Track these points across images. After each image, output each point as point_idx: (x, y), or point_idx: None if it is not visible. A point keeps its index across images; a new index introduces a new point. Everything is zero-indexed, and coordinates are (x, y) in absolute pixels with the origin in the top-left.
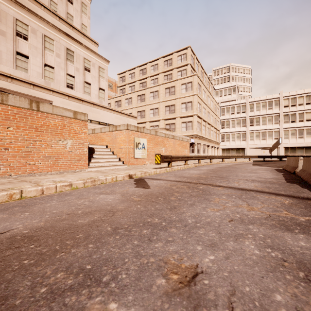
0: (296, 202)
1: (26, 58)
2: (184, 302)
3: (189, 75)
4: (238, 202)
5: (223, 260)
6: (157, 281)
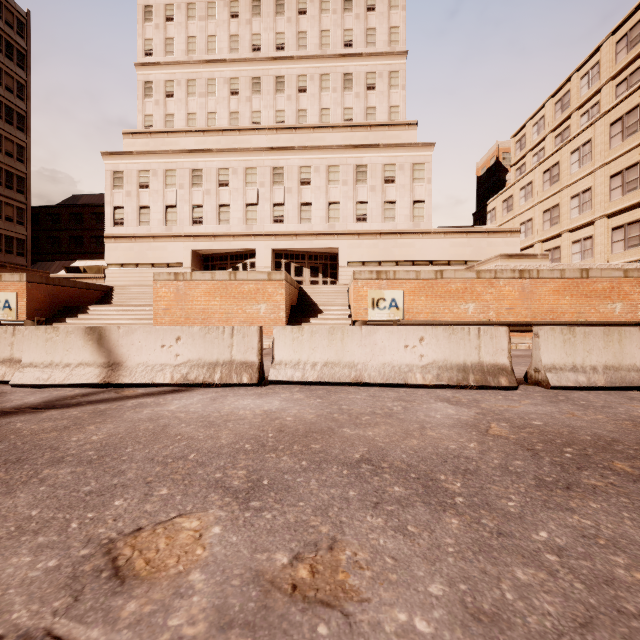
0: None
1: (310, 205)
2: None
3: None
4: None
5: None
6: None
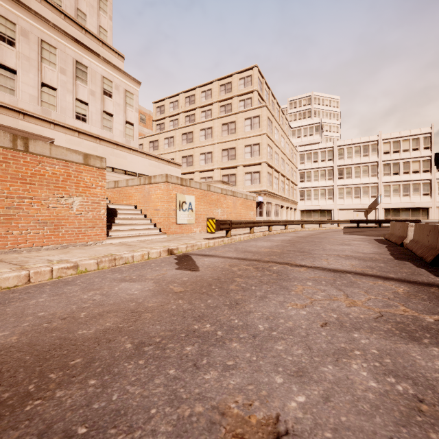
0: (414, 290)
1: (12, 72)
2: None
3: (256, 106)
4: (331, 292)
5: (320, 404)
6: None
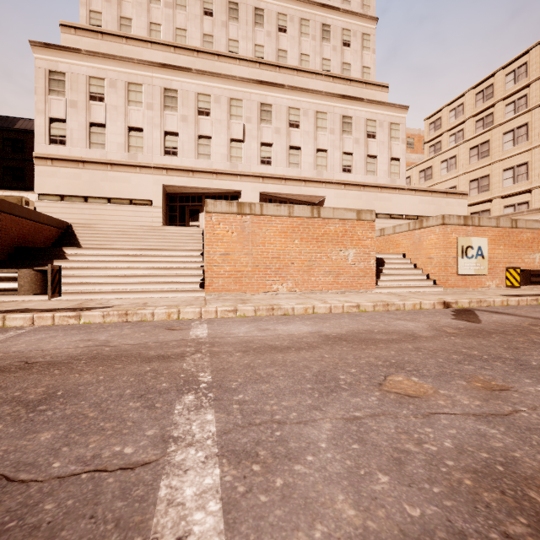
0: None
1: (298, 149)
2: (480, 394)
3: None
4: None
5: None
6: (457, 381)
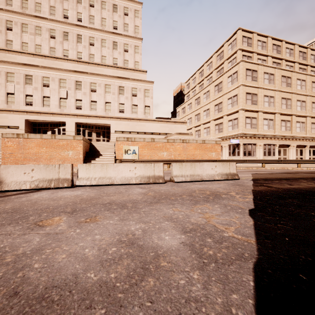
0: None
1: (96, 102)
2: None
3: (234, 64)
4: None
5: None
6: None
